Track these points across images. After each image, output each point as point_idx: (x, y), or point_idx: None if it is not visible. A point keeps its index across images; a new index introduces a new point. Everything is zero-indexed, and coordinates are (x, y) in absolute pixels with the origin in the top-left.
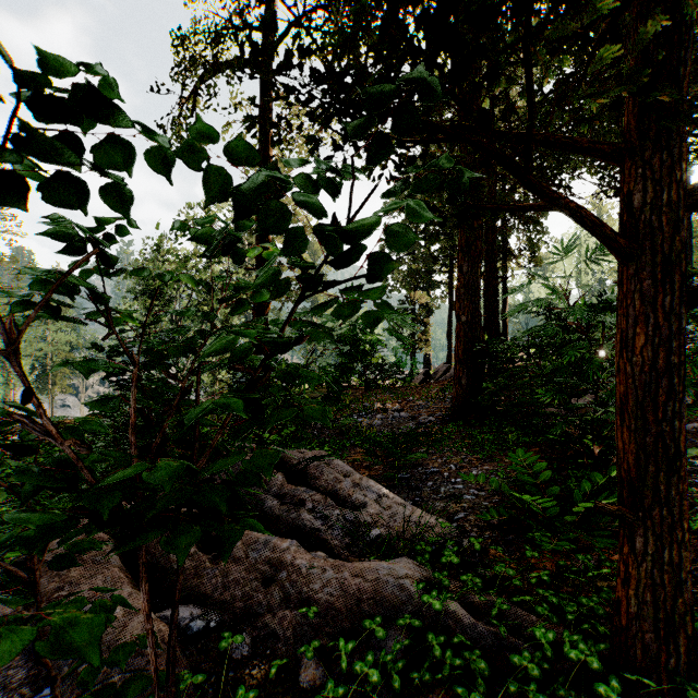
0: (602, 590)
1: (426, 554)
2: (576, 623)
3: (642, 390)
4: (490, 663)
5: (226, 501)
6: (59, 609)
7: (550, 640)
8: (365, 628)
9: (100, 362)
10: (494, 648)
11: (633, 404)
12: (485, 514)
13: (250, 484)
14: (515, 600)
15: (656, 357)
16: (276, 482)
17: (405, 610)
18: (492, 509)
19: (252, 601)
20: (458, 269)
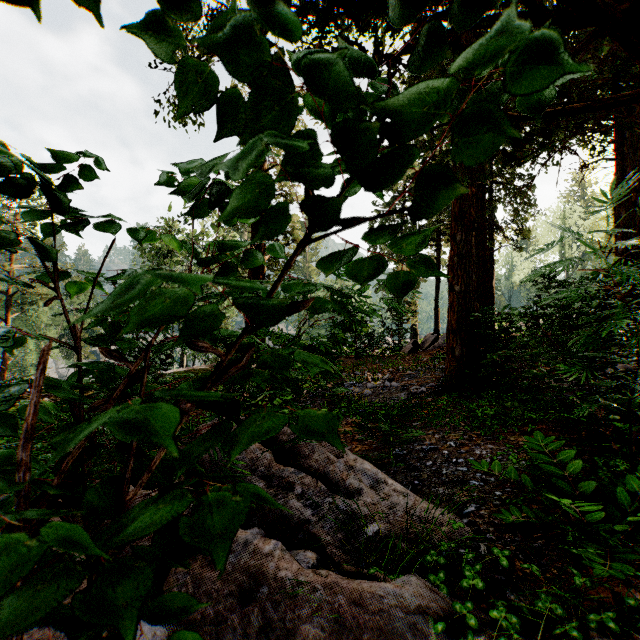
0: None
1: (441, 572)
2: None
3: None
4: None
5: None
6: None
7: None
8: None
9: None
10: None
11: None
12: (505, 512)
13: None
14: None
15: None
16: (263, 461)
17: None
18: (513, 507)
19: (226, 623)
20: (451, 238)
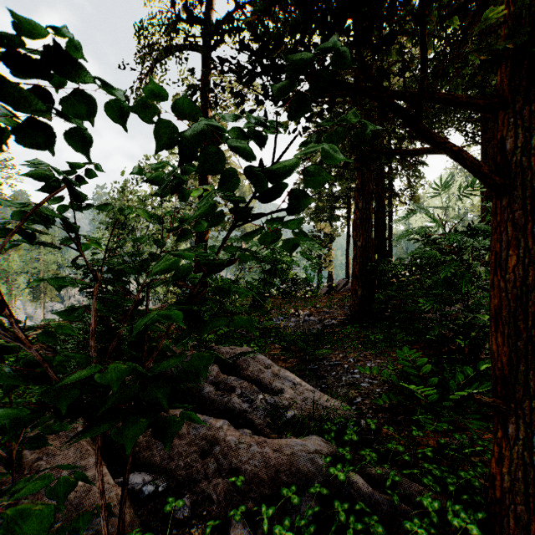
0: (475, 464)
1: (332, 433)
2: (455, 492)
3: (514, 303)
4: (385, 526)
5: (164, 398)
6: (27, 485)
7: (435, 508)
8: (283, 495)
9: (62, 279)
10: (389, 513)
11: (505, 313)
12: (379, 399)
13: (187, 381)
14: (405, 472)
15: (525, 274)
16: (212, 372)
17: (315, 479)
18: (384, 396)
19: (192, 470)
20: (355, 206)
